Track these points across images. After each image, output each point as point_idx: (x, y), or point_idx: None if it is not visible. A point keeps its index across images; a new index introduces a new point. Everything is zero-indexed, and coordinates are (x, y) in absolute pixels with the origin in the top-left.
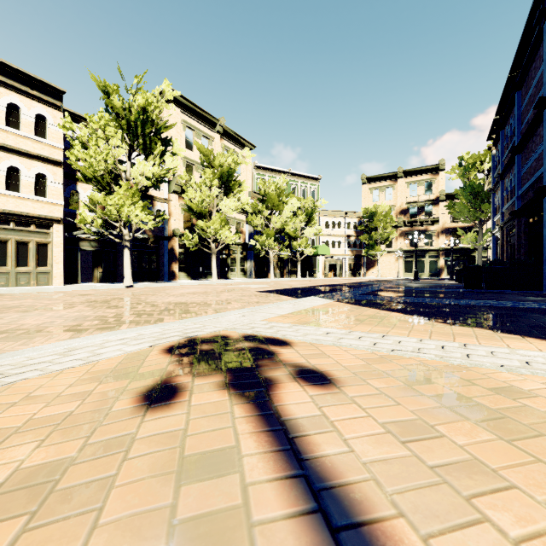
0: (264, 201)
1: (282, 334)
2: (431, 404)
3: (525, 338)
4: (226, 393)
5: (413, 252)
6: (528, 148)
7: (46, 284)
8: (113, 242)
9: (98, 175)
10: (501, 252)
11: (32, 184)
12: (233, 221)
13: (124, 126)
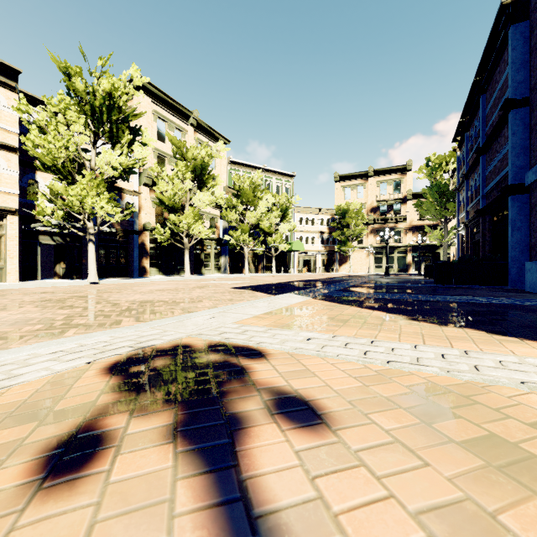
0: (238, 196)
1: (256, 342)
2: (466, 457)
3: (522, 340)
4: (172, 449)
5: (383, 248)
6: (493, 148)
7: None
8: (77, 236)
9: (58, 163)
10: (466, 248)
11: None
12: (207, 216)
13: (87, 112)
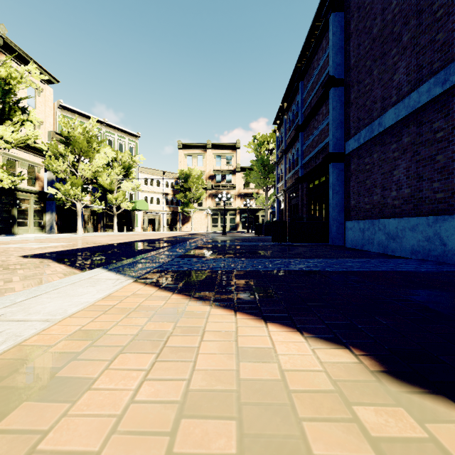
0: (68, 144)
1: None
2: None
3: None
4: None
5: (218, 210)
6: (310, 126)
7: None
8: None
9: None
10: (285, 211)
11: None
12: (22, 162)
13: None
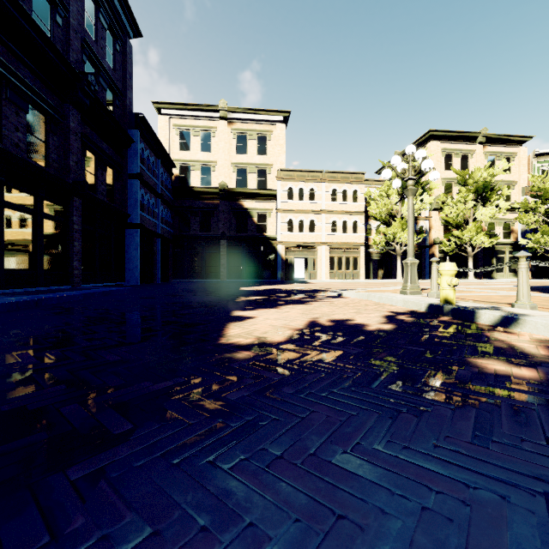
0: (538, 197)
1: None
2: None
3: (539, 293)
4: None
5: None
6: None
7: (357, 279)
8: (389, 253)
9: (383, 217)
10: None
11: (351, 227)
12: (499, 222)
13: None
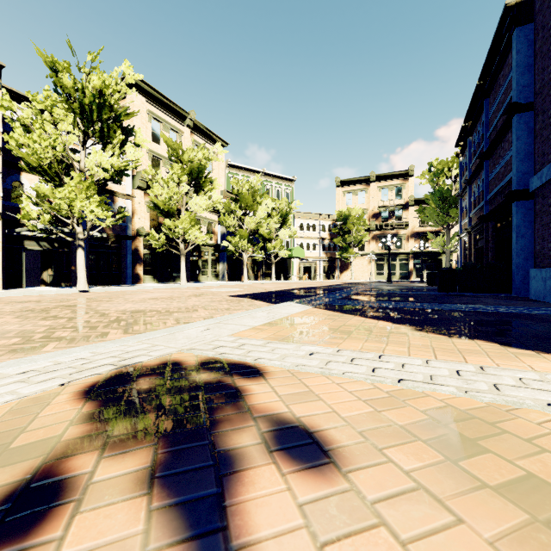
0: (237, 201)
1: (254, 358)
2: (504, 507)
3: (538, 353)
4: (146, 504)
5: (384, 255)
6: (496, 154)
7: None
8: (65, 241)
9: (44, 163)
10: (469, 255)
11: None
12: (204, 221)
13: (76, 110)
